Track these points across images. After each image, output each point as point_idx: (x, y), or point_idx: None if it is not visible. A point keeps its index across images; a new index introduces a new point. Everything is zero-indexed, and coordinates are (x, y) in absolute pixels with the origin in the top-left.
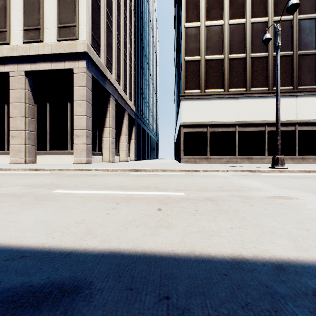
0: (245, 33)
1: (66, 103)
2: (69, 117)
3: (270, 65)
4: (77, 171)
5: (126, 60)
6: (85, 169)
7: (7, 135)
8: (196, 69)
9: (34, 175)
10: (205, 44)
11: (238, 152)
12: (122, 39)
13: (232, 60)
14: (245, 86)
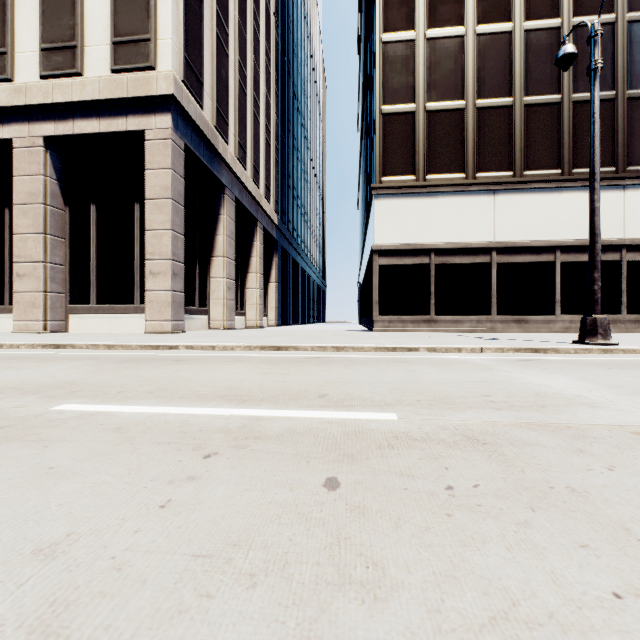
0: (511, 54)
1: (132, 204)
2: (138, 234)
3: (566, 122)
4: (147, 350)
5: (259, 117)
6: (163, 344)
7: (9, 272)
8: (407, 132)
9: (44, 360)
10: (426, 77)
11: (497, 309)
12: (251, 73)
13: (484, 111)
14: (511, 166)
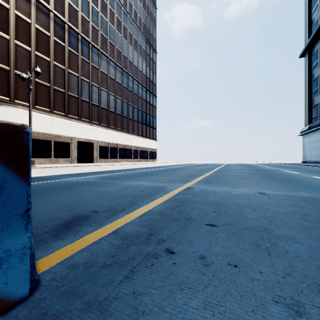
0: (9, 49)
1: None
2: None
3: (33, 87)
4: None
5: None
6: None
7: None
8: None
9: None
10: None
11: None
12: None
13: None
14: (9, 96)
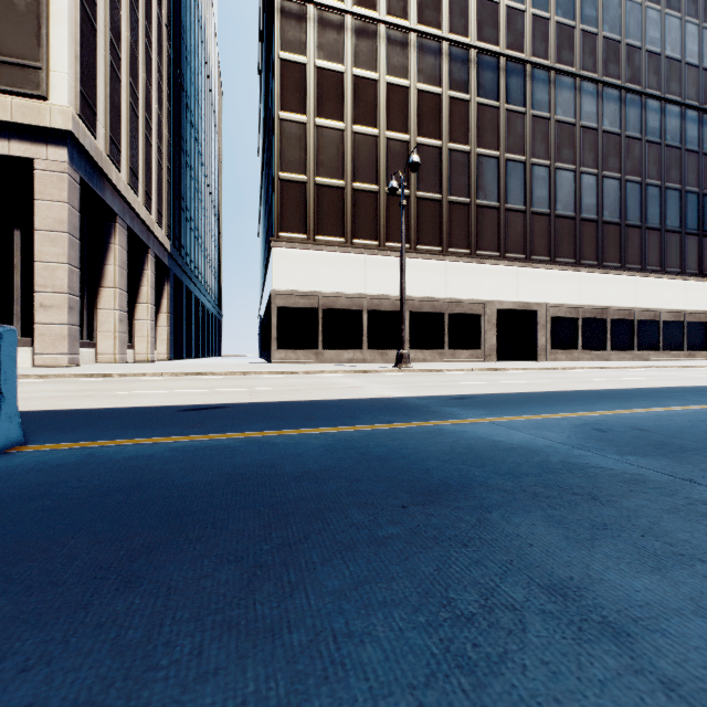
0: (377, 153)
1: (10, 230)
2: (19, 262)
3: (412, 211)
4: (82, 378)
5: (151, 138)
6: (98, 373)
7: None
8: (300, 198)
9: None
10: (315, 156)
11: (368, 345)
12: (142, 93)
13: (359, 192)
14: (377, 237)
